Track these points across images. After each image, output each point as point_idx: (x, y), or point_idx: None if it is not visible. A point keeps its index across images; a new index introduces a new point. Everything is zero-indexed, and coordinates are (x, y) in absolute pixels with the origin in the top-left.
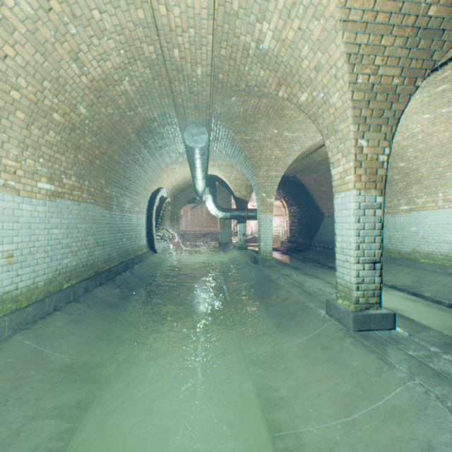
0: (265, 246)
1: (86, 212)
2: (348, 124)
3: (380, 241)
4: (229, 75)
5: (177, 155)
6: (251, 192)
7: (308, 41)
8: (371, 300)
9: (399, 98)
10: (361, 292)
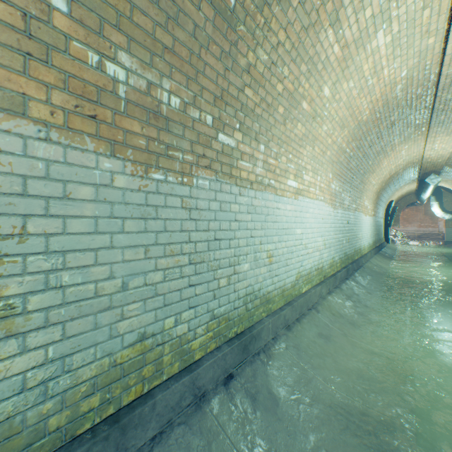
0: None
1: (375, 220)
2: None
3: None
4: None
5: (409, 181)
6: None
7: None
8: None
9: None
10: None
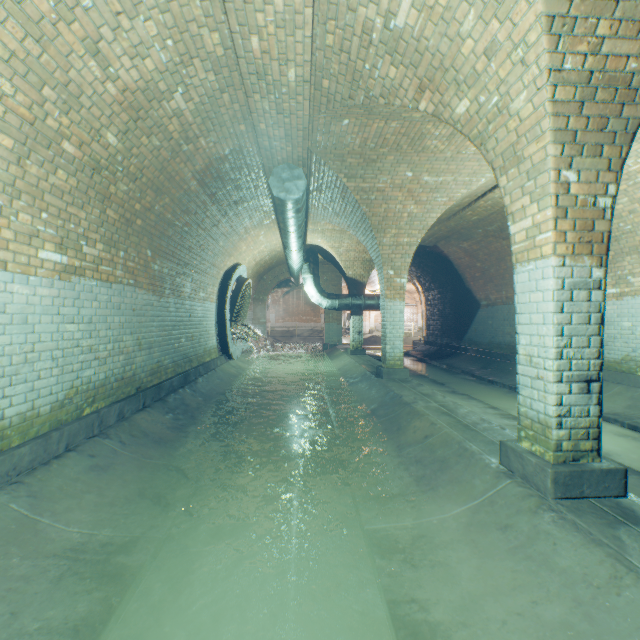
0: (392, 350)
1: (121, 299)
2: (544, 144)
3: (598, 344)
4: (338, 81)
5: (261, 215)
6: (371, 270)
7: (475, 2)
8: (582, 445)
9: (636, 96)
10: (565, 430)
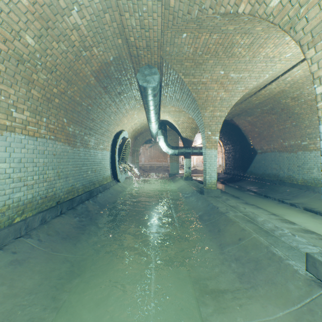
0: (210, 178)
1: (45, 147)
2: None
3: None
4: None
5: (134, 102)
6: (195, 133)
7: None
8: None
9: None
10: None
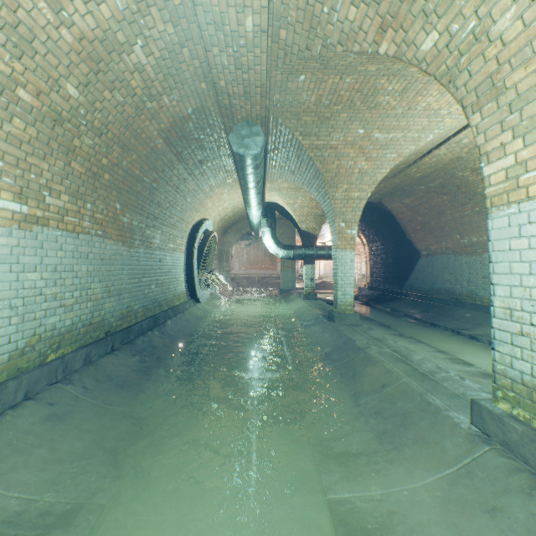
0: (343, 296)
1: (89, 249)
2: None
3: None
4: (296, 30)
5: (224, 175)
6: (322, 223)
7: None
8: None
9: None
10: None
